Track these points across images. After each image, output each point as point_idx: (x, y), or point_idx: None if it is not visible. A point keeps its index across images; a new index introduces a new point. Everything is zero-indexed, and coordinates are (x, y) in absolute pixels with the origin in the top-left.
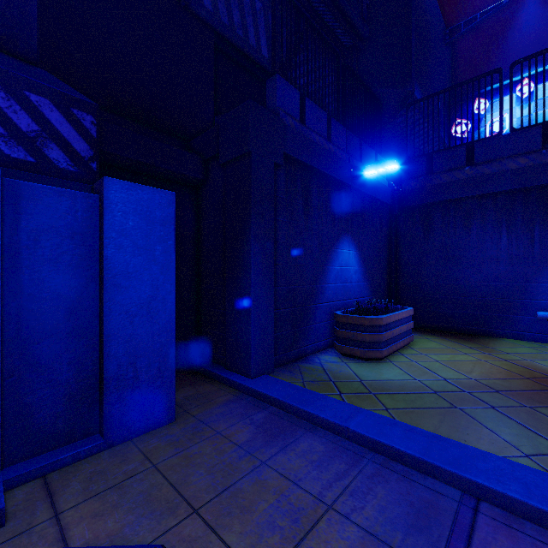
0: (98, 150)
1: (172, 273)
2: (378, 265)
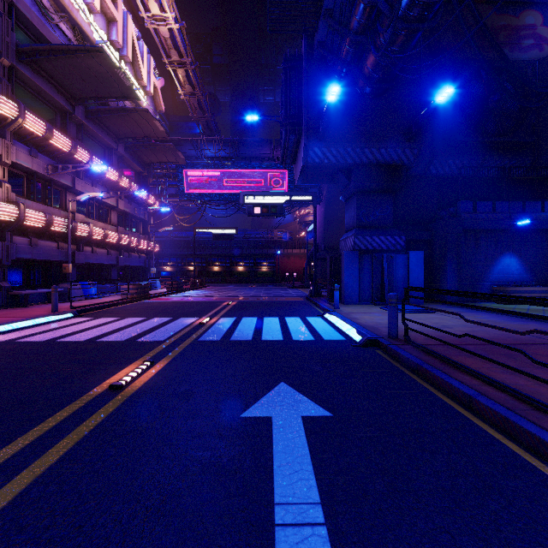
0: (405, 243)
1: (423, 270)
2: (544, 265)
